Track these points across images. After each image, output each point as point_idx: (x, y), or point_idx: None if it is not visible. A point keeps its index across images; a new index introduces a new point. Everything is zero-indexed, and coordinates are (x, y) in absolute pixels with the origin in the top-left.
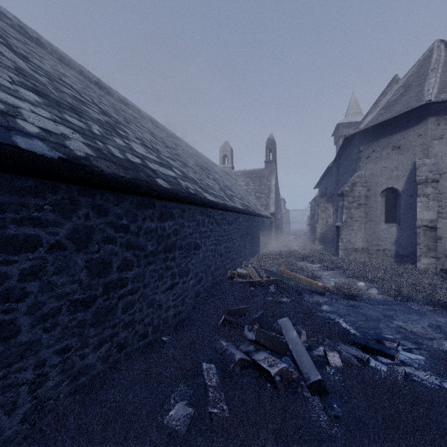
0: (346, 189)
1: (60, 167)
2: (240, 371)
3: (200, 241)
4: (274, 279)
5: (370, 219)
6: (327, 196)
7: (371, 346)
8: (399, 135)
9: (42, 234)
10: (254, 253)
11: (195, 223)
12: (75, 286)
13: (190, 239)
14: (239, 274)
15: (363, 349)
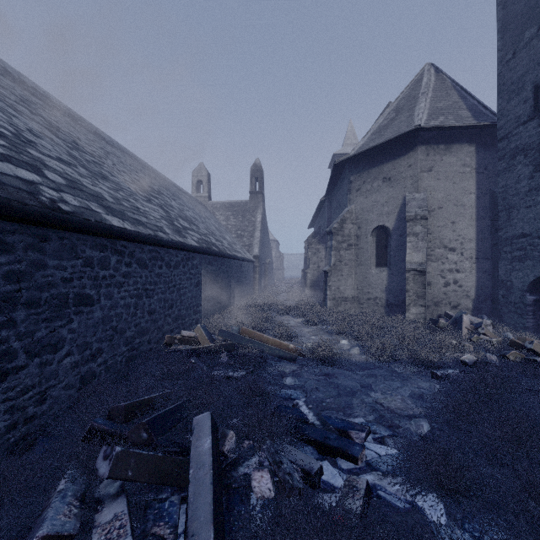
0: (335, 226)
1: None
2: None
3: (94, 291)
4: (227, 343)
5: (361, 263)
6: (318, 236)
7: (330, 442)
8: (390, 165)
9: None
10: (224, 307)
11: (80, 263)
12: None
13: (65, 288)
14: (181, 339)
15: (320, 448)
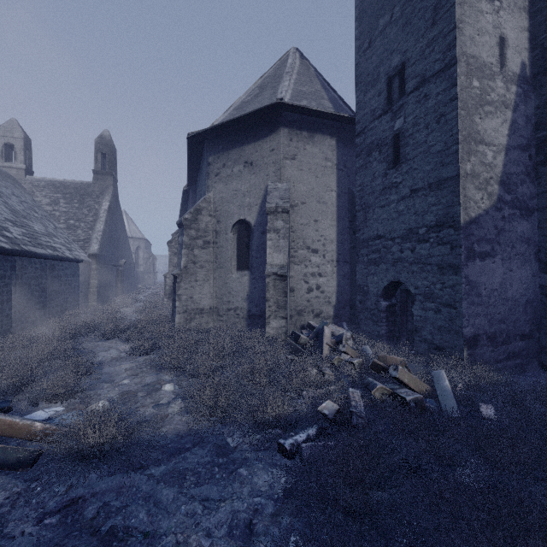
0: (187, 217)
1: None
2: None
3: None
4: None
5: (220, 265)
6: None
7: None
8: (252, 147)
9: None
10: None
11: None
12: None
13: None
14: None
15: None
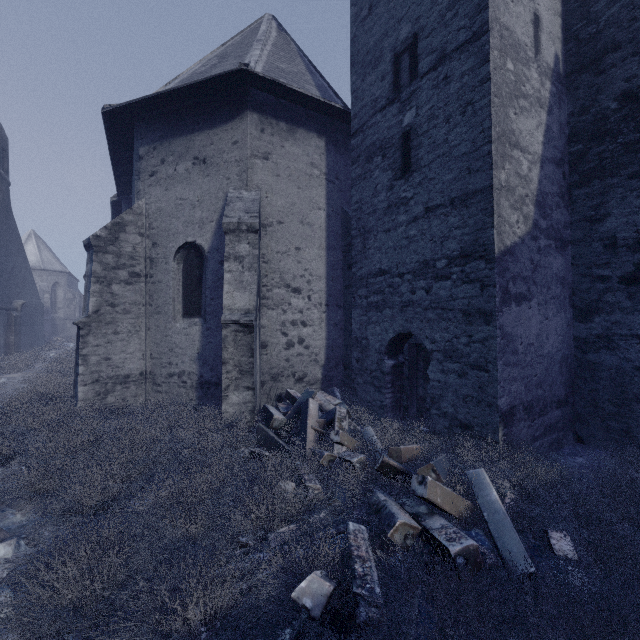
0: (100, 234)
1: None
2: None
3: None
4: None
5: (158, 309)
6: None
7: None
8: (206, 136)
9: None
10: None
11: None
12: None
13: None
14: None
15: None
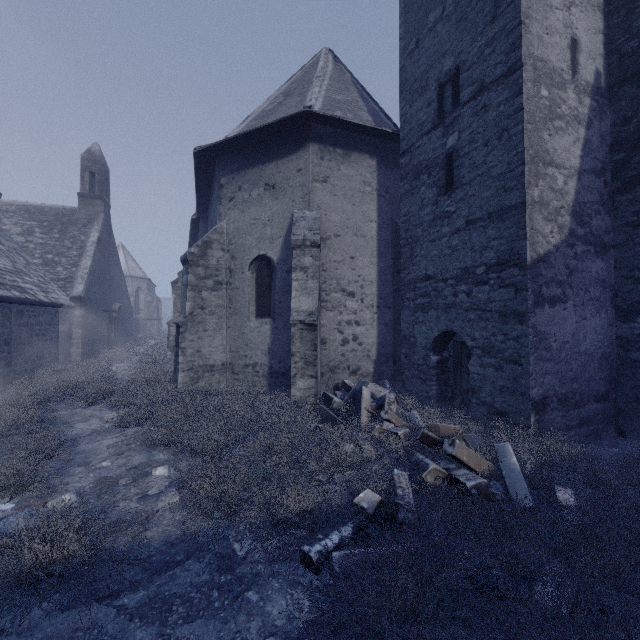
0: (193, 251)
1: None
2: None
3: None
4: None
5: (236, 311)
6: None
7: None
8: (275, 166)
9: None
10: None
11: None
12: None
13: None
14: None
15: None
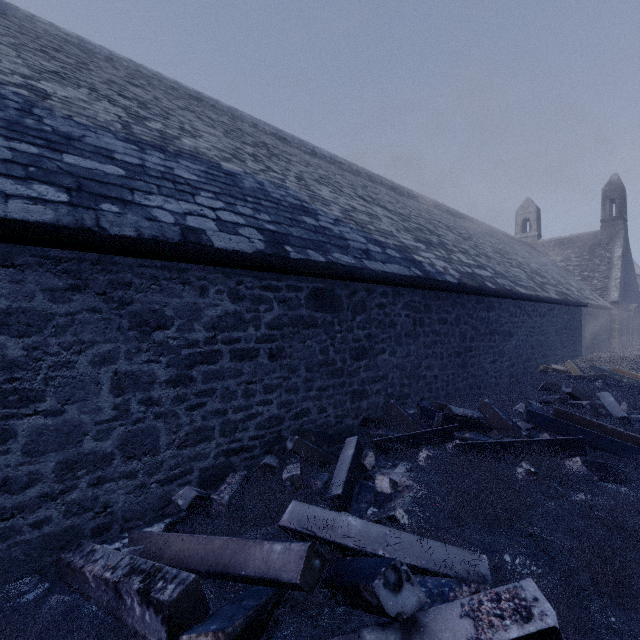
0: None
1: (457, 287)
2: (559, 405)
3: (512, 330)
4: (601, 374)
5: None
6: None
7: None
8: None
9: (448, 317)
10: (577, 356)
11: (508, 314)
12: (456, 344)
13: (505, 327)
14: (554, 369)
15: None
